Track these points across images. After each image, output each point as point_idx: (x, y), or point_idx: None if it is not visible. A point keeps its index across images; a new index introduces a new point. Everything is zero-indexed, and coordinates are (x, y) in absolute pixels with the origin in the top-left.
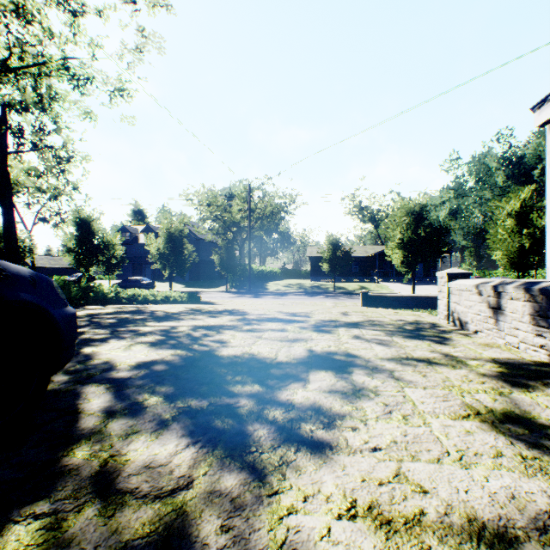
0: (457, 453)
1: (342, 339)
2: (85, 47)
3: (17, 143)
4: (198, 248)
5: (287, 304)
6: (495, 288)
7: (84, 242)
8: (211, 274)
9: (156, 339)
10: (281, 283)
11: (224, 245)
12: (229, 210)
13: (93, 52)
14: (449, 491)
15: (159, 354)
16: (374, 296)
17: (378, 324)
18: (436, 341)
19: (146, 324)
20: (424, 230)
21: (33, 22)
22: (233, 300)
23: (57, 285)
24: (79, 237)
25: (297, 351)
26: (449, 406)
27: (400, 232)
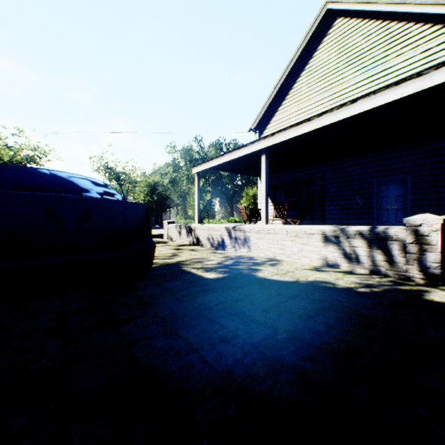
0: (168, 251)
1: None
2: None
3: None
4: None
5: None
6: (180, 226)
7: None
8: None
9: None
10: None
11: None
12: None
13: None
14: (166, 252)
15: None
16: None
17: None
18: (164, 243)
19: None
20: (157, 196)
21: None
22: None
23: None
24: None
25: None
26: (167, 249)
27: (144, 196)
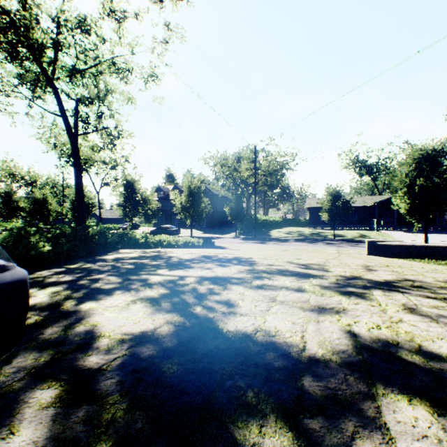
0: None
1: (390, 313)
2: (126, 45)
3: (85, 128)
4: (213, 202)
5: (290, 250)
6: None
7: (129, 199)
8: (224, 223)
9: (159, 295)
10: (282, 230)
11: (234, 198)
12: (237, 169)
13: (132, 49)
14: None
15: (153, 321)
16: (381, 244)
17: (424, 286)
18: None
19: (157, 272)
20: (438, 177)
21: (90, 31)
22: (241, 245)
23: (96, 232)
24: (126, 195)
25: (333, 334)
26: None
27: (410, 180)
